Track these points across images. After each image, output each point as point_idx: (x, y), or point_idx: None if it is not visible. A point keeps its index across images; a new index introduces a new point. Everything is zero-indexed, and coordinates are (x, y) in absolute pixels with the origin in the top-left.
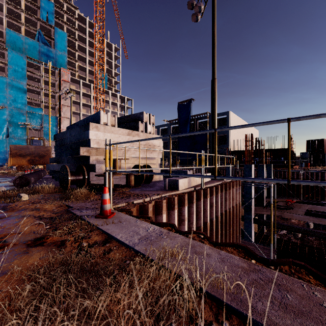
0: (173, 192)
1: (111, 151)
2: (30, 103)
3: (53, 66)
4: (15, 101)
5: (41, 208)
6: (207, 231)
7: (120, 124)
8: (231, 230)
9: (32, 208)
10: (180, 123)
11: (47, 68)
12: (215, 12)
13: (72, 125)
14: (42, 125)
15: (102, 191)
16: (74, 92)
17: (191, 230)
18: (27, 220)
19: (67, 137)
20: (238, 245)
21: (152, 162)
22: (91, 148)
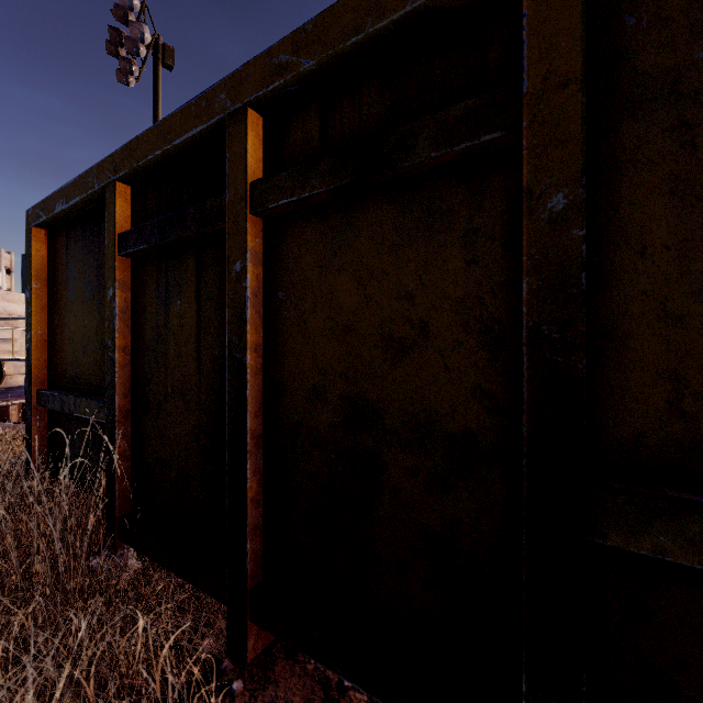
0: None
1: None
2: None
3: None
4: None
5: None
6: None
7: None
8: None
9: None
10: None
11: None
12: (159, 91)
13: None
14: None
15: None
16: None
17: None
18: None
19: None
20: None
21: (7, 349)
22: None
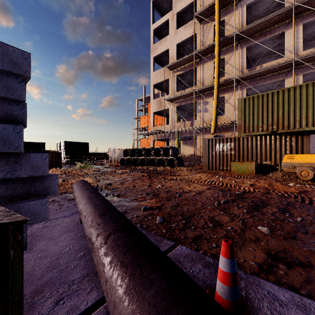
0: None
1: None
2: None
3: None
4: None
5: None
6: None
7: None
8: None
9: None
10: None
11: None
12: None
13: None
14: None
15: None
16: None
17: None
18: None
19: None
20: None
21: None
22: None
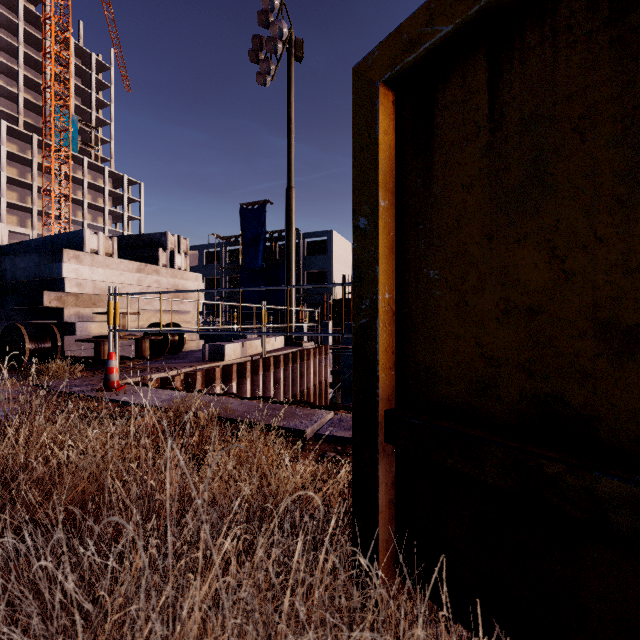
0: (216, 363)
1: (117, 303)
2: None
3: None
4: None
5: None
6: None
7: (121, 248)
8: None
9: None
10: (244, 243)
11: None
12: (291, 82)
13: (11, 245)
14: None
15: (93, 366)
16: None
17: None
18: None
19: (5, 270)
20: (265, 397)
21: (184, 319)
22: (67, 295)
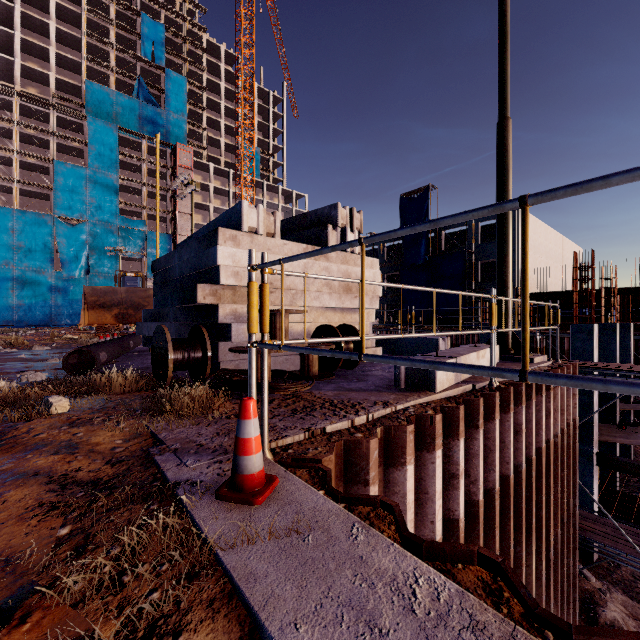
0: (424, 397)
1: (265, 287)
2: (124, 212)
3: (163, 142)
4: (100, 208)
5: (84, 441)
6: (508, 498)
7: (285, 234)
8: (558, 490)
9: (62, 441)
10: (404, 237)
11: (153, 146)
12: None
13: (186, 240)
14: (145, 251)
15: (244, 391)
16: (198, 183)
17: (471, 500)
18: (20, 493)
19: (175, 265)
20: None
21: (357, 319)
22: (223, 288)
